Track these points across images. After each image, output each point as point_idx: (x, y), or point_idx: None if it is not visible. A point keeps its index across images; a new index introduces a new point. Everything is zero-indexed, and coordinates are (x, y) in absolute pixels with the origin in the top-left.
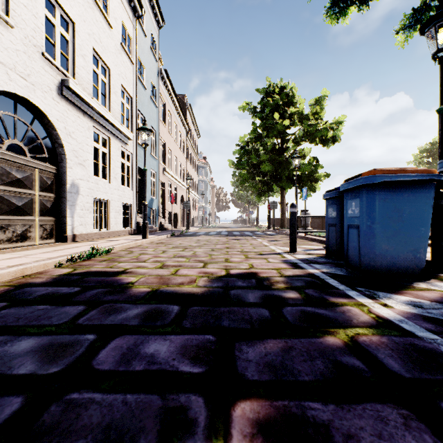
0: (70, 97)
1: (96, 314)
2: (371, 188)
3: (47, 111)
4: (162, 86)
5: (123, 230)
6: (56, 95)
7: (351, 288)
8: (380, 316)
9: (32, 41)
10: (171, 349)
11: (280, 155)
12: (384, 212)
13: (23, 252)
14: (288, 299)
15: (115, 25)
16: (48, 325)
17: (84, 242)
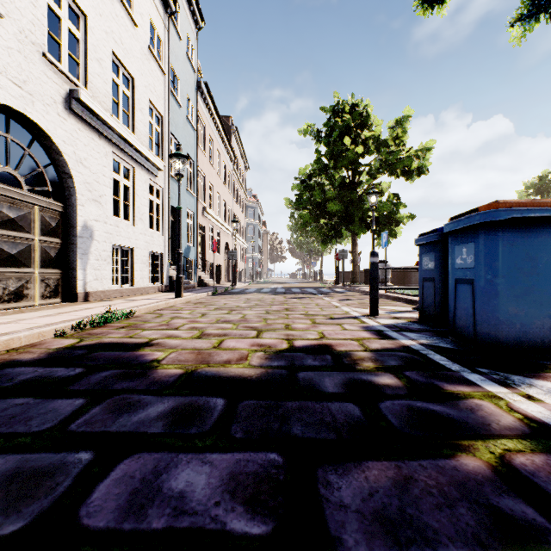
0: (82, 112)
1: (100, 413)
2: (492, 228)
3: (50, 129)
4: (201, 104)
5: (151, 287)
6: (62, 110)
7: (470, 370)
8: (530, 417)
9: (30, 37)
10: (213, 481)
11: (352, 191)
12: (511, 262)
13: (15, 315)
14: (384, 387)
15: (141, 22)
16: (22, 434)
17: (99, 302)
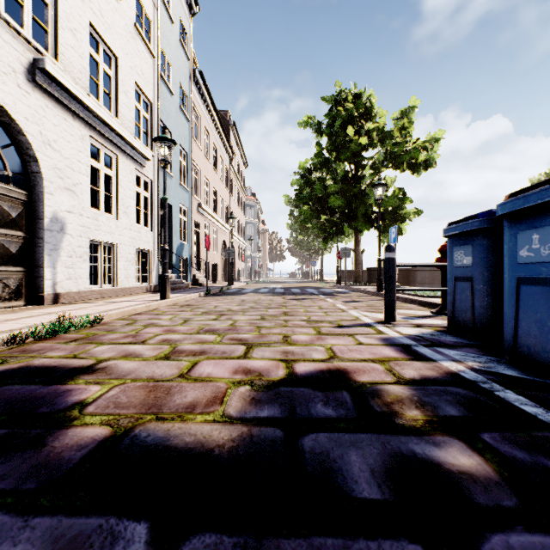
0: (50, 87)
1: None
2: None
3: (7, 103)
4: (196, 94)
5: (138, 287)
6: (24, 82)
7: None
8: None
9: None
10: None
11: (355, 185)
12: None
13: None
14: (466, 480)
15: None
16: None
17: (69, 305)
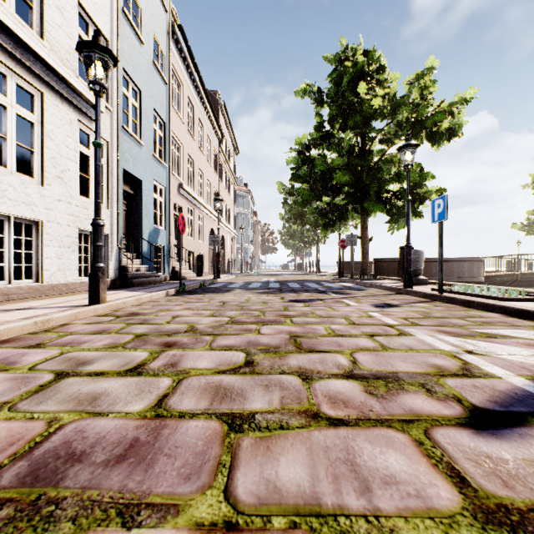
0: None
1: None
2: None
3: None
4: (176, 56)
5: (83, 282)
6: None
7: None
8: None
9: None
10: None
11: (366, 157)
12: None
13: None
14: None
15: None
16: None
17: None
